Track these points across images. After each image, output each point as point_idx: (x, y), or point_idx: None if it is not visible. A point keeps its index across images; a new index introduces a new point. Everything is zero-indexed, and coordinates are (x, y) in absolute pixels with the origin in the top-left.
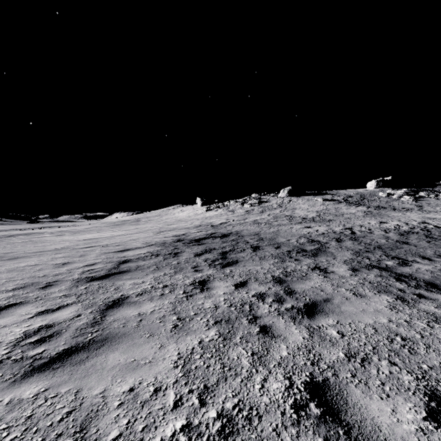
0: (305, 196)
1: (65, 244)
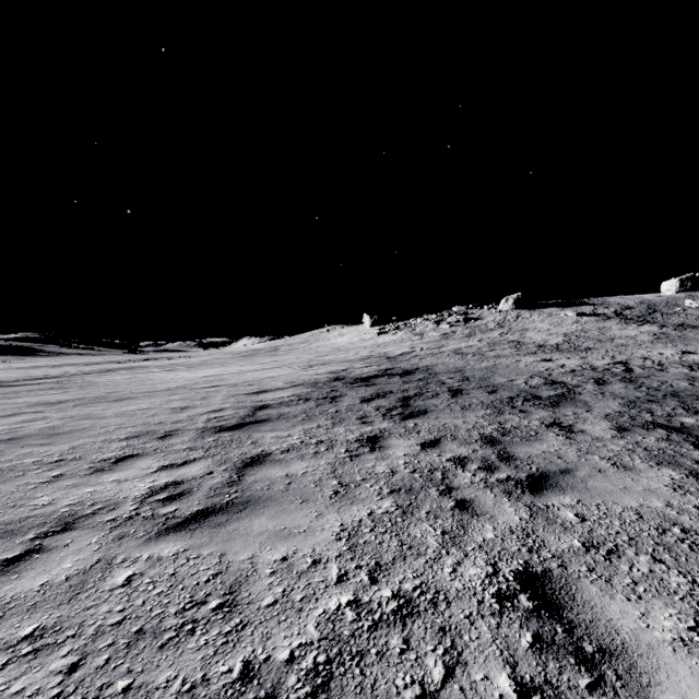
0: (545, 309)
1: (180, 383)
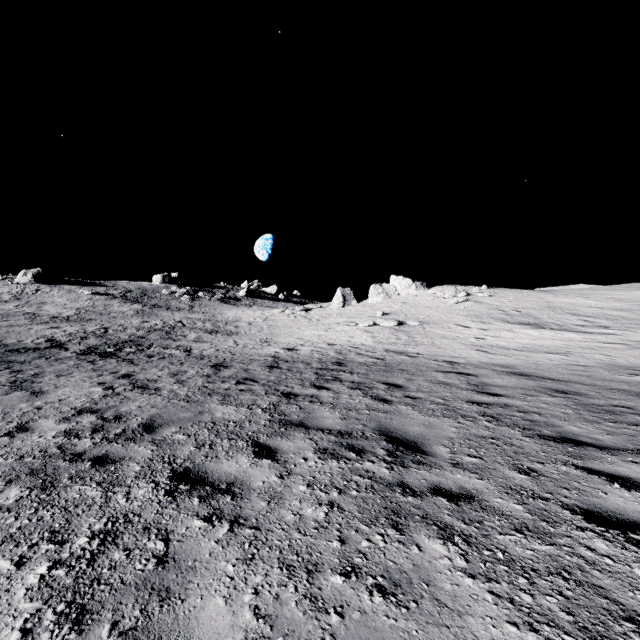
0: (66, 286)
1: None
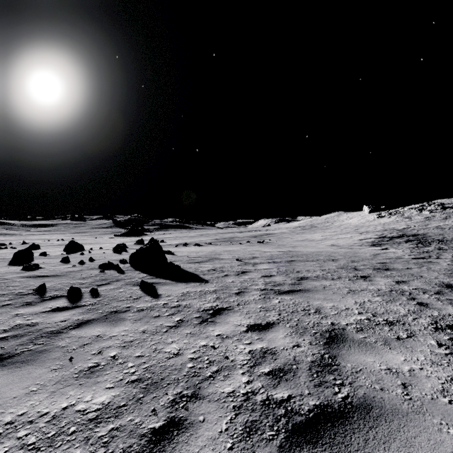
0: None
1: (320, 237)
